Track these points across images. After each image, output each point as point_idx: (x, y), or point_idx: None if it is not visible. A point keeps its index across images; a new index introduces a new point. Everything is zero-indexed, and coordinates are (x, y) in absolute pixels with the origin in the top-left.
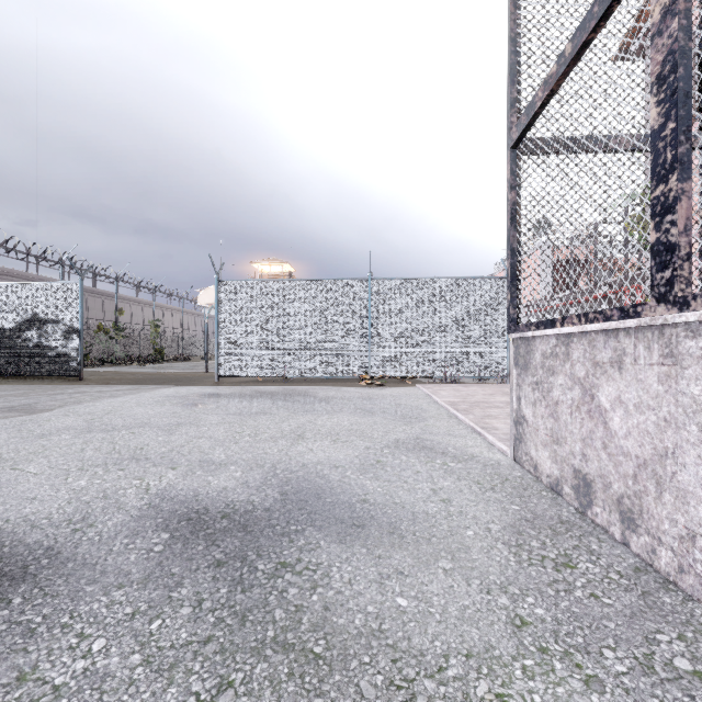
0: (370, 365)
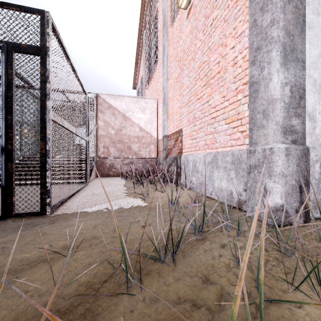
0: None
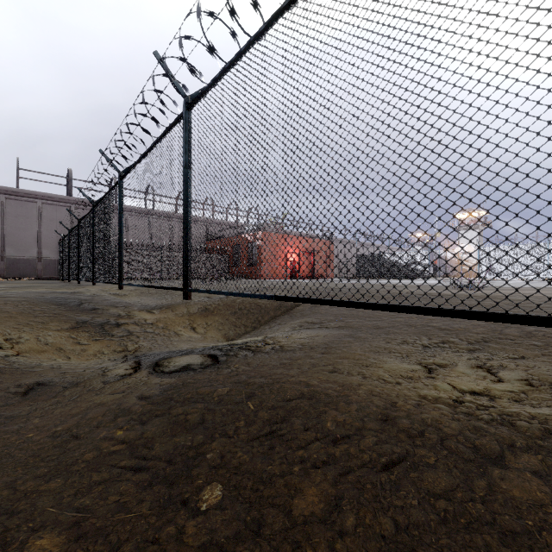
0: (548, 274)
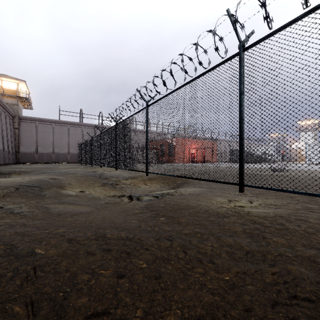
0: None
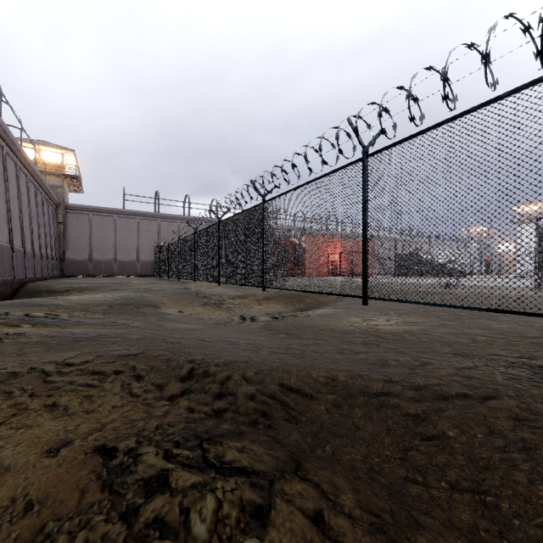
0: None
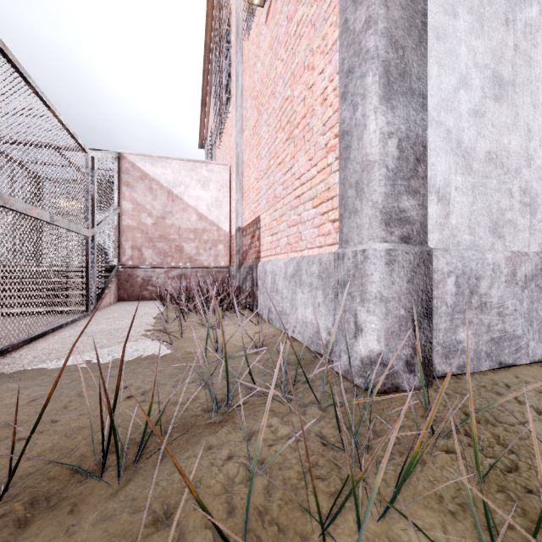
0: None
